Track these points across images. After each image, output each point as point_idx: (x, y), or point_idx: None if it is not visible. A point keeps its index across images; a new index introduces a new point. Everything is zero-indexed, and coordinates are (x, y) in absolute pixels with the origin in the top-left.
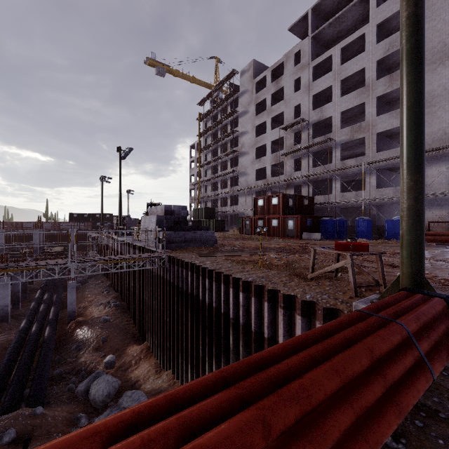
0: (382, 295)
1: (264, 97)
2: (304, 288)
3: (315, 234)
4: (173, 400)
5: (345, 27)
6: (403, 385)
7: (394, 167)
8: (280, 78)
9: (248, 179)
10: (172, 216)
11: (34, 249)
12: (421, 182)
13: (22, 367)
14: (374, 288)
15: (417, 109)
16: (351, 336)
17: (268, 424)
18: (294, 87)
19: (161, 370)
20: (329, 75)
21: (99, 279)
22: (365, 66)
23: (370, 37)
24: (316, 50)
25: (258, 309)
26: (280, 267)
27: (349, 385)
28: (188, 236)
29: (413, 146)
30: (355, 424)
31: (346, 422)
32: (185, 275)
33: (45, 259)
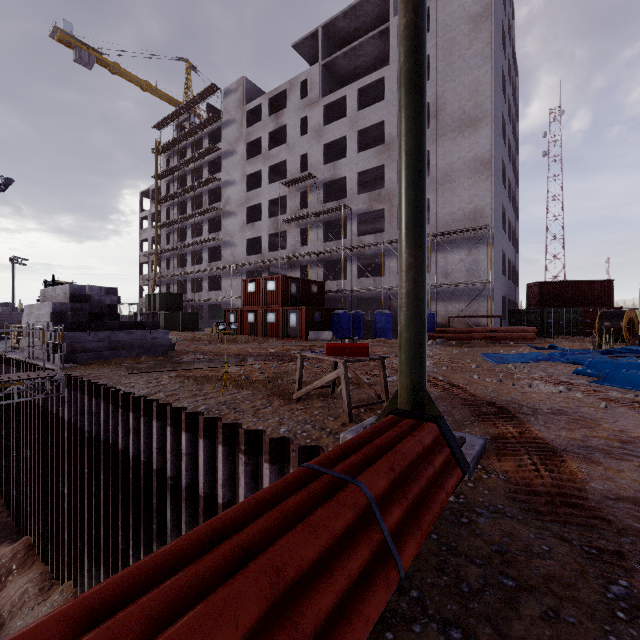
0: (378, 418)
1: (259, 135)
2: (283, 416)
3: (325, 333)
4: None
5: (363, 64)
6: (341, 620)
7: None
8: (281, 111)
9: (235, 253)
10: (86, 304)
11: None
12: (421, 259)
13: None
14: (376, 407)
15: (417, 157)
16: (259, 536)
17: None
18: (300, 128)
19: (51, 584)
20: (344, 121)
21: None
22: (385, 118)
23: (390, 83)
24: (328, 84)
25: (210, 458)
26: (258, 384)
27: None
28: (117, 339)
29: (412, 207)
30: None
31: None
32: (95, 408)
33: None
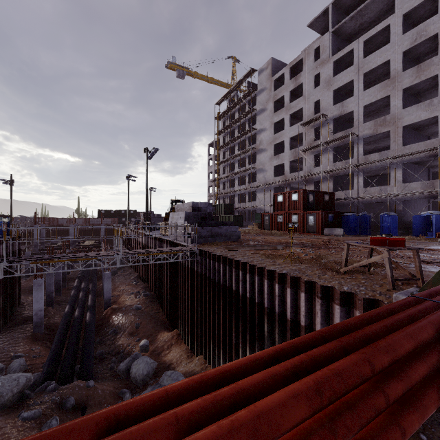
0: (422, 287)
1: (283, 94)
2: (340, 281)
3: (337, 230)
4: (295, 346)
5: (368, 19)
6: None
7: (422, 160)
8: (299, 74)
9: (266, 176)
10: (198, 212)
11: (70, 242)
12: None
13: (72, 346)
14: (410, 282)
15: None
16: (413, 314)
17: (372, 363)
18: (313, 83)
19: (191, 355)
20: (351, 69)
21: (127, 271)
22: (390, 58)
23: (395, 28)
24: (336, 44)
25: (294, 299)
26: (310, 261)
27: (419, 349)
28: (214, 231)
29: None
30: (428, 376)
31: (423, 372)
32: (217, 267)
33: (81, 252)
